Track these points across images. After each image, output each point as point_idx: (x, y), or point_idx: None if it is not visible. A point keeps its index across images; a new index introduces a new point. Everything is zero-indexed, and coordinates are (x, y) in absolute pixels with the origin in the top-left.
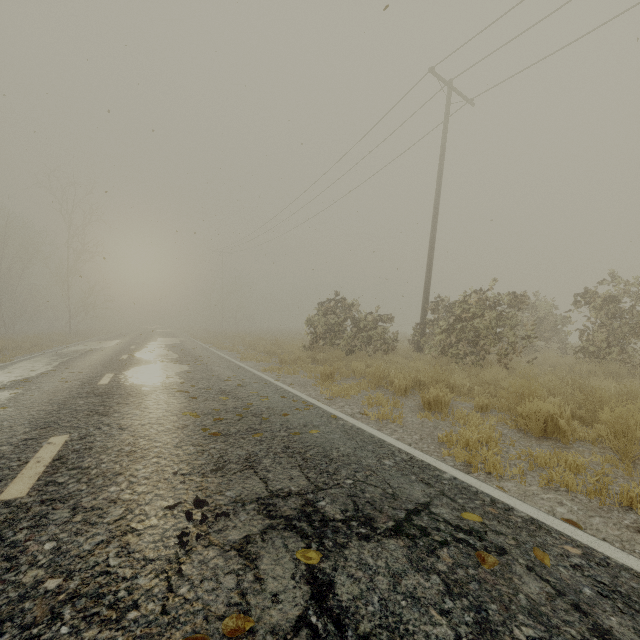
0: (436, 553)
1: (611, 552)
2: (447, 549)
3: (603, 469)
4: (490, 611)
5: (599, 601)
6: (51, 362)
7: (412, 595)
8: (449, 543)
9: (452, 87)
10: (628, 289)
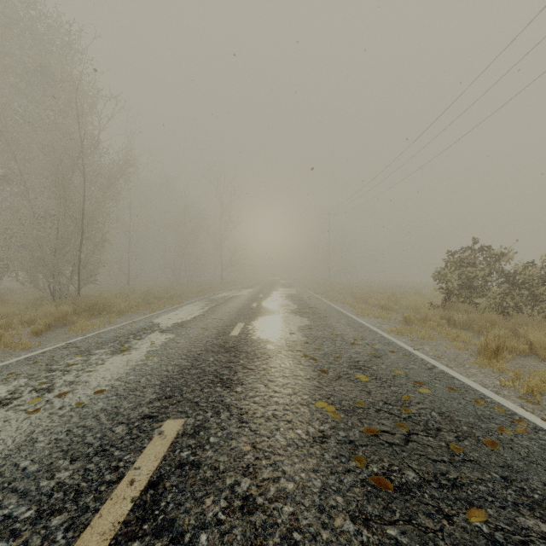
0: None
1: None
2: None
3: None
4: None
5: None
6: (204, 307)
7: None
8: None
9: None
10: None
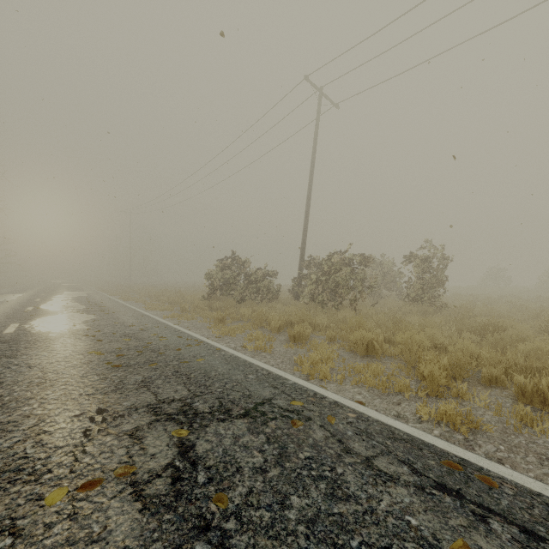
0: (267, 424)
1: (373, 414)
2: (275, 421)
3: (393, 372)
4: (289, 448)
5: (353, 437)
6: None
7: (245, 445)
8: (277, 418)
9: (322, 93)
10: (435, 253)
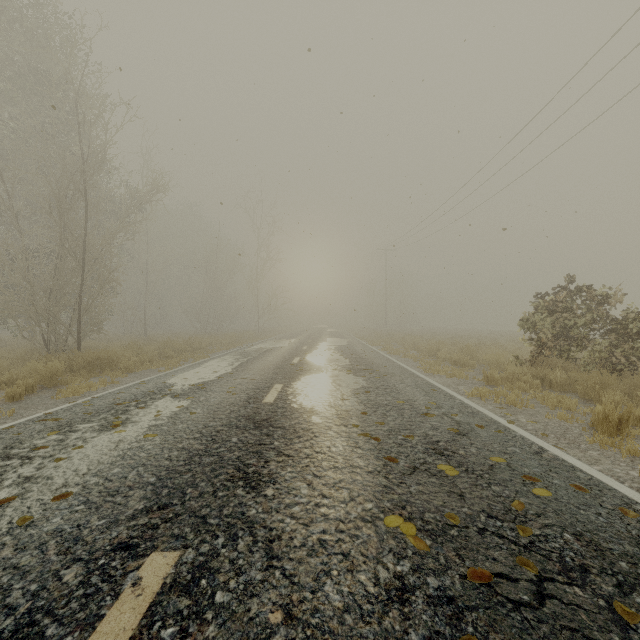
0: None
1: None
2: None
3: None
4: None
5: None
6: (233, 362)
7: None
8: None
9: None
10: None
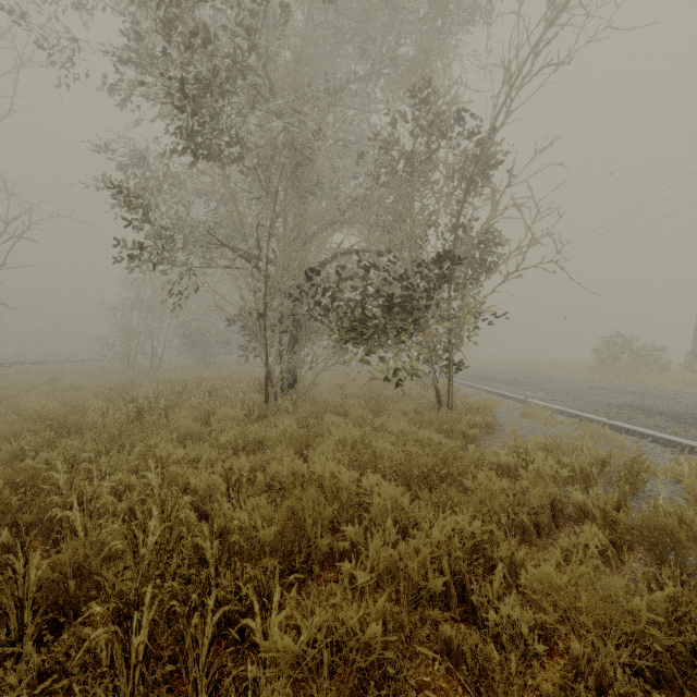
0: None
1: None
2: None
3: None
4: None
5: None
6: None
7: None
8: None
9: None
10: None
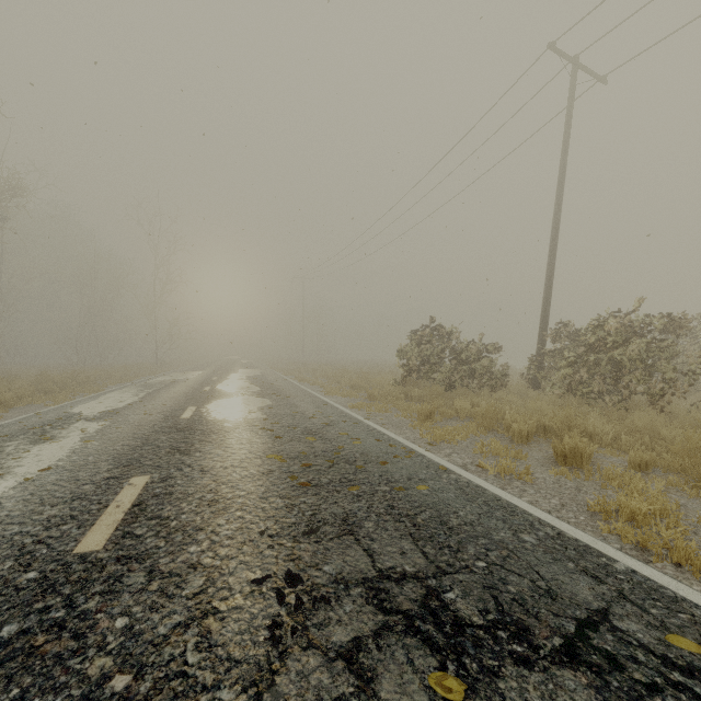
0: None
1: None
2: (662, 700)
3: None
4: None
5: None
6: (138, 393)
7: None
8: (661, 689)
9: (578, 64)
10: None
